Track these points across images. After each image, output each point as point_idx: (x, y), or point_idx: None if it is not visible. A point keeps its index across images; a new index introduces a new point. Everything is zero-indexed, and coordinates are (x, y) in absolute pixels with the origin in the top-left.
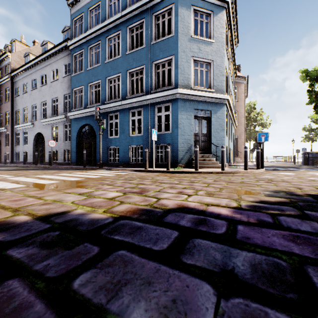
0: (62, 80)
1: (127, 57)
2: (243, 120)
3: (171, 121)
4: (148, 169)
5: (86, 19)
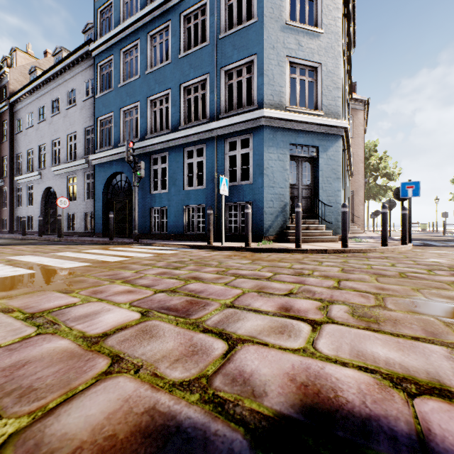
0: (83, 106)
1: (180, 62)
2: (362, 167)
3: (252, 164)
4: (213, 243)
5: (117, 6)
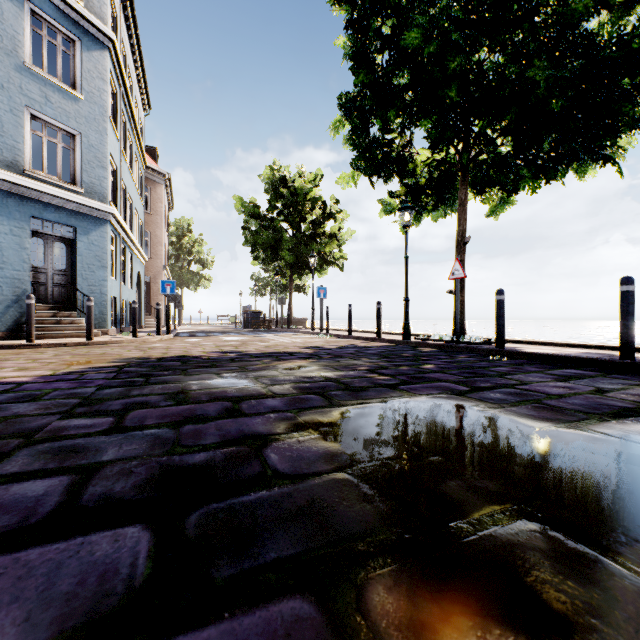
0: None
1: None
2: (162, 251)
3: None
4: None
5: None
